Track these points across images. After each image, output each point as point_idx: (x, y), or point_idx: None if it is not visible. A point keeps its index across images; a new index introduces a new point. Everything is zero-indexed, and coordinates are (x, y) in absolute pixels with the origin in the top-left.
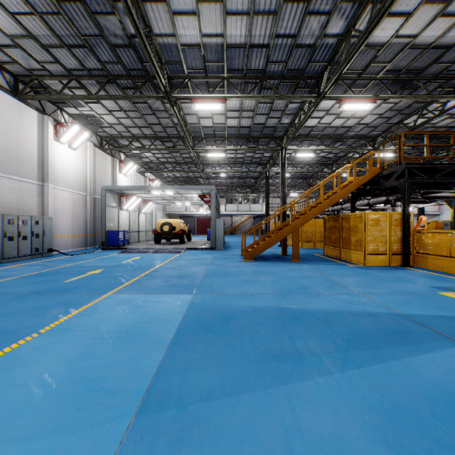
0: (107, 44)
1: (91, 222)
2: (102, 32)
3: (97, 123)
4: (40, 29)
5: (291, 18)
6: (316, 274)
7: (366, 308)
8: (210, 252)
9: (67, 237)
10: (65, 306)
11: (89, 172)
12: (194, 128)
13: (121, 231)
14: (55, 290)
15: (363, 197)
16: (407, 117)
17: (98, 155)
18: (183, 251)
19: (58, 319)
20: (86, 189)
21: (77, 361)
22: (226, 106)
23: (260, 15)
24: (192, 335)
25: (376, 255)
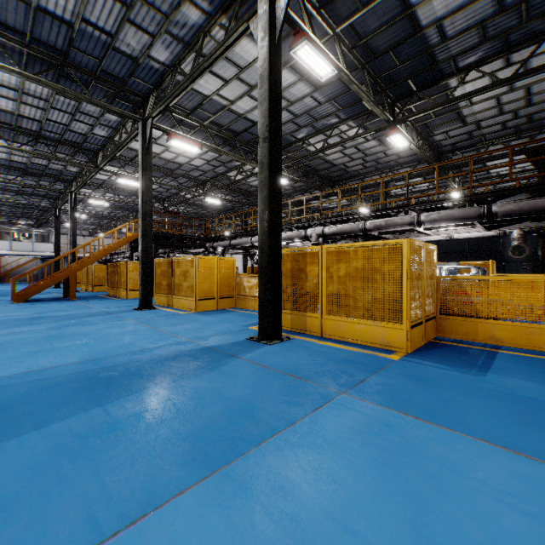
0: None
1: None
2: None
3: None
4: None
5: (61, 116)
6: (81, 304)
7: (90, 312)
8: None
9: None
10: None
11: None
12: None
13: None
14: None
15: None
16: (180, 192)
17: None
18: None
19: None
20: None
21: None
22: None
23: (29, 105)
24: None
25: (135, 291)
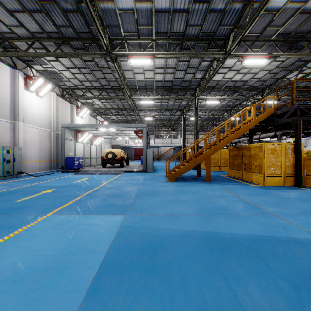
0: (60, 9)
1: (54, 151)
2: None
3: (59, 78)
4: None
5: None
6: (228, 193)
7: (289, 232)
8: (142, 174)
9: (35, 162)
10: (0, 230)
11: (53, 114)
12: (130, 82)
13: (76, 158)
14: (3, 210)
15: (255, 133)
16: (290, 73)
17: (60, 102)
18: (122, 173)
19: None
20: (50, 127)
21: None
22: (154, 64)
23: None
24: (115, 275)
25: (273, 177)
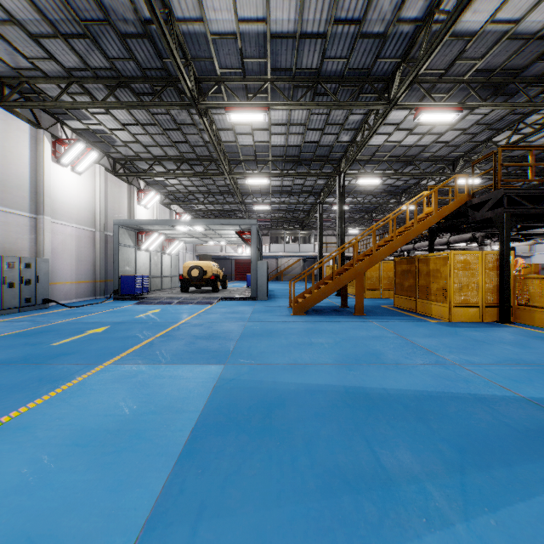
0: (115, 33)
1: (101, 265)
2: (108, 16)
3: (109, 141)
4: (26, 12)
5: None
6: (389, 333)
7: (471, 387)
8: (250, 303)
9: (69, 283)
10: (39, 385)
11: (99, 202)
12: (230, 147)
13: (138, 276)
14: (34, 358)
15: (441, 235)
16: (498, 133)
17: (110, 181)
18: (216, 301)
19: (20, 407)
20: (95, 224)
21: (19, 494)
22: (270, 119)
23: None
24: (216, 437)
25: (465, 308)
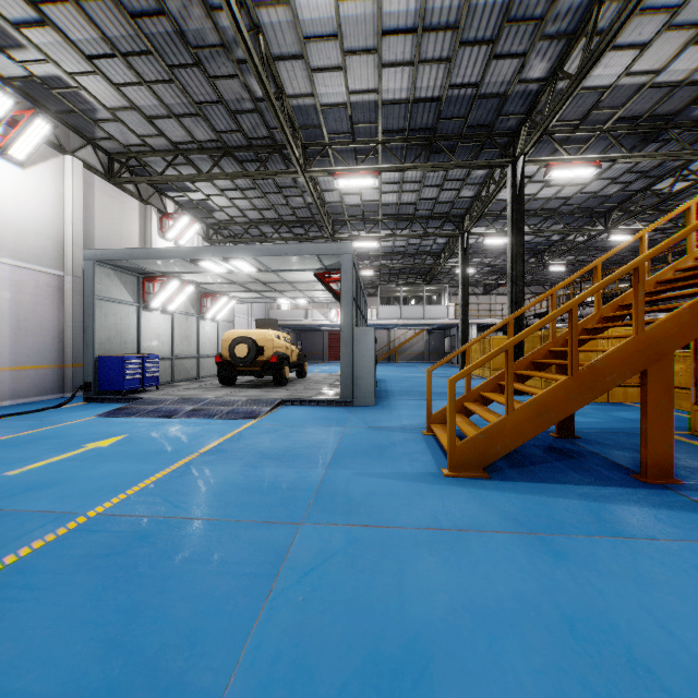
0: None
1: (75, 336)
2: None
3: (83, 109)
4: None
5: None
6: None
7: None
8: (337, 416)
9: None
10: None
11: (71, 224)
12: (304, 113)
13: (132, 357)
14: None
15: None
16: None
17: (101, 192)
18: (268, 410)
19: None
20: (63, 262)
21: None
22: (380, 14)
23: None
24: None
25: None
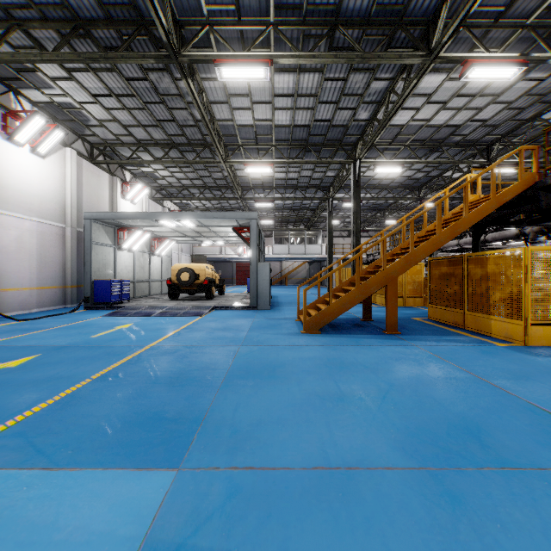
0: None
1: (73, 267)
2: None
3: (81, 119)
4: None
5: None
6: (456, 370)
7: None
8: (249, 314)
9: (28, 290)
10: None
11: (70, 193)
12: (226, 128)
13: (115, 281)
14: None
15: None
16: (550, 107)
17: (86, 170)
18: (207, 312)
19: None
20: (65, 218)
21: None
22: (273, 87)
23: None
24: None
25: (546, 326)
